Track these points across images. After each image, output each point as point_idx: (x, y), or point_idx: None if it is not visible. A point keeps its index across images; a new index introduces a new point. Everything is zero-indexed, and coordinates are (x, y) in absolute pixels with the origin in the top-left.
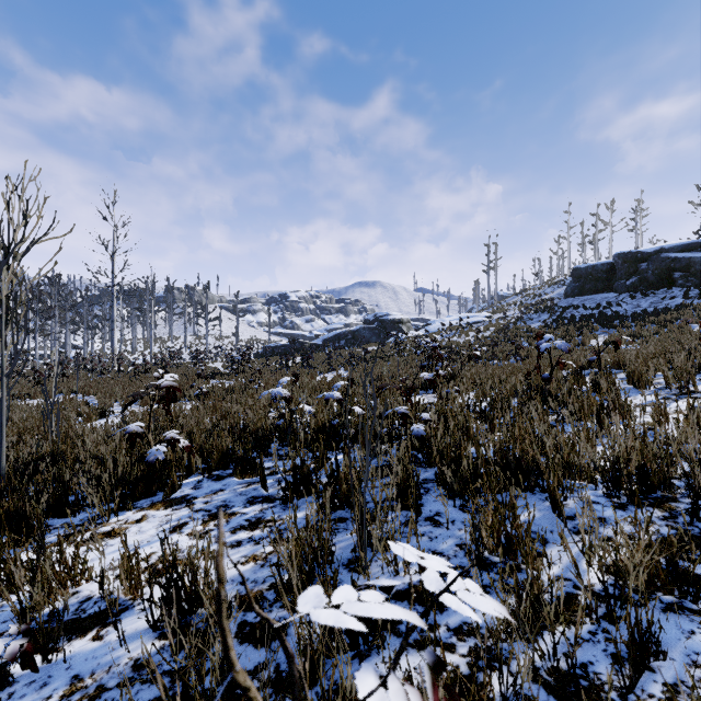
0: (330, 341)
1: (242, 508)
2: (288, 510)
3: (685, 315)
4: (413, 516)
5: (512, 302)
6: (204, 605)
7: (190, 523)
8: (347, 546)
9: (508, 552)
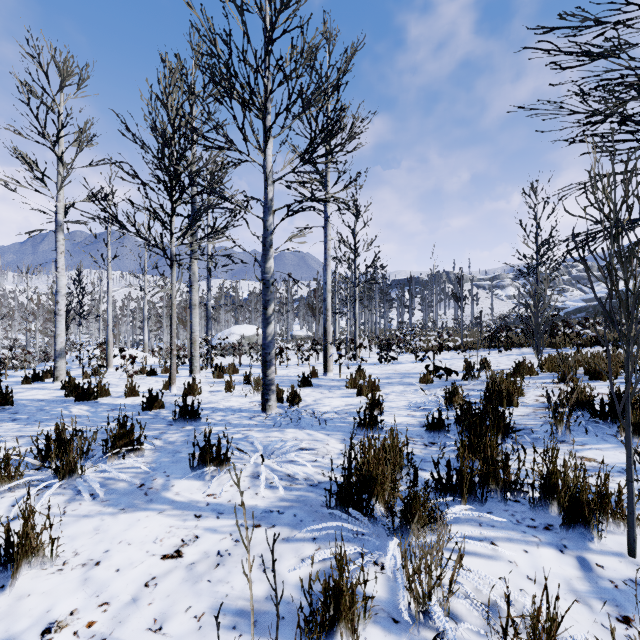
0: (571, 313)
1: None
2: None
3: None
4: None
5: None
6: None
7: None
8: None
9: None
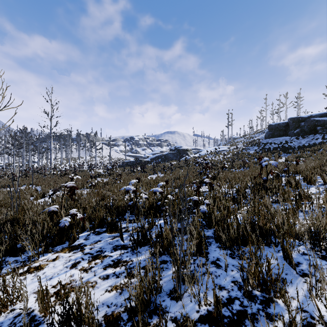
0: (154, 159)
1: (110, 253)
2: (135, 255)
3: (323, 147)
4: (206, 263)
5: (239, 141)
6: (85, 323)
7: (81, 261)
8: (168, 280)
9: (265, 289)
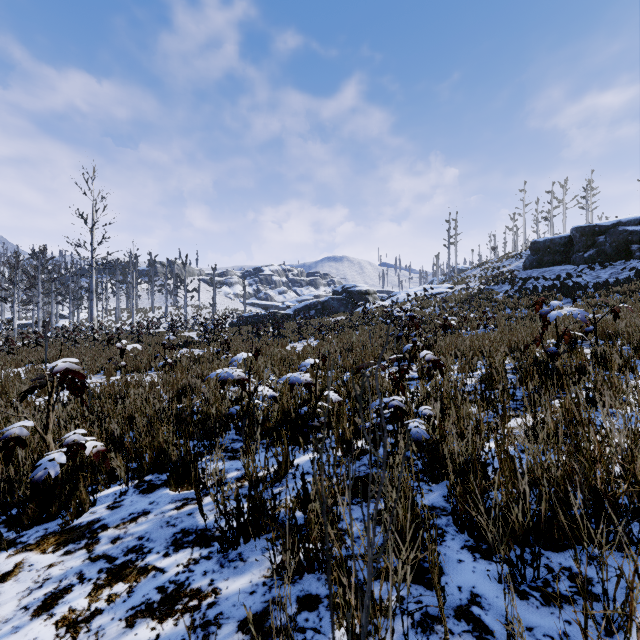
0: (300, 311)
1: (161, 557)
2: (228, 568)
3: None
4: (446, 634)
5: (471, 275)
6: None
7: (73, 588)
8: None
9: None
